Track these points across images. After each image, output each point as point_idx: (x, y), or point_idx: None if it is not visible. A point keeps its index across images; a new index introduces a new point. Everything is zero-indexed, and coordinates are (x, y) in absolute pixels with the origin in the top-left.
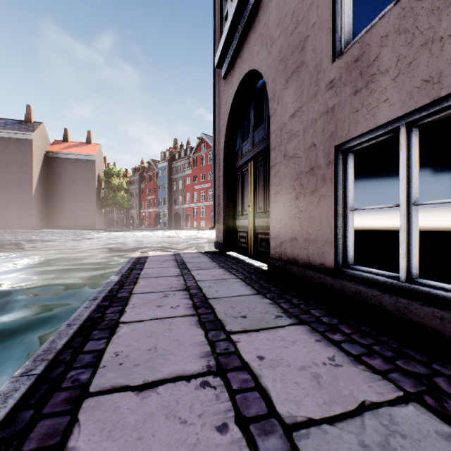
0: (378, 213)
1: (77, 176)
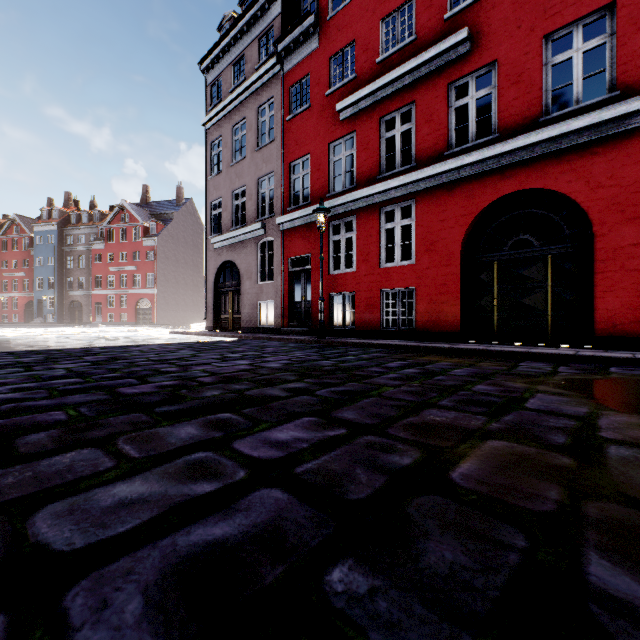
0: None
1: None
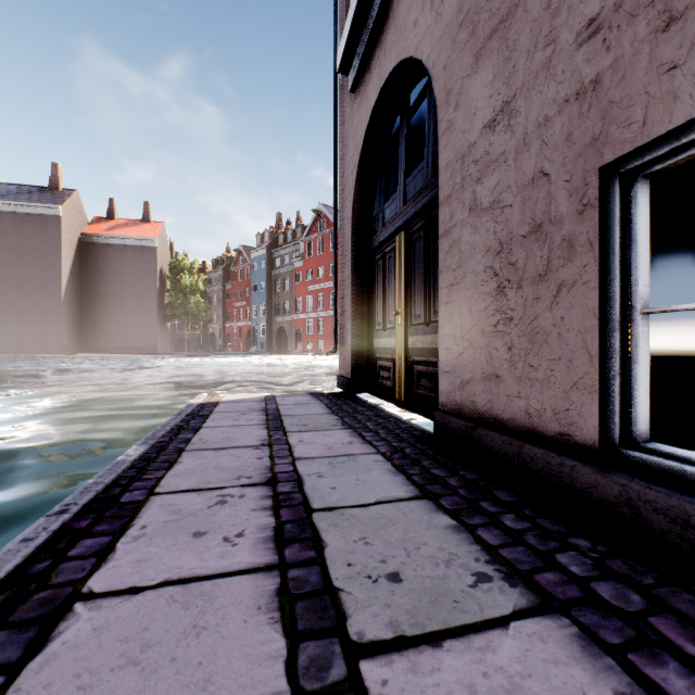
0: None
1: (128, 272)
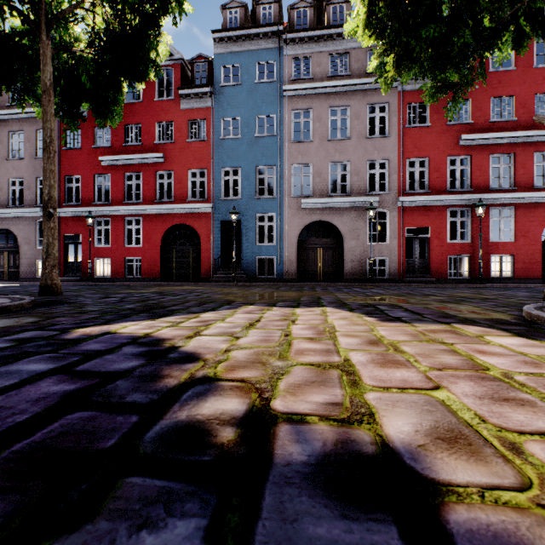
0: None
1: None
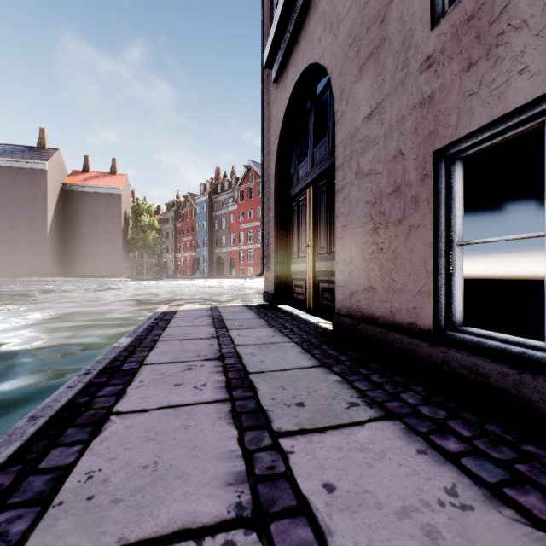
0: (473, 256)
1: (99, 213)
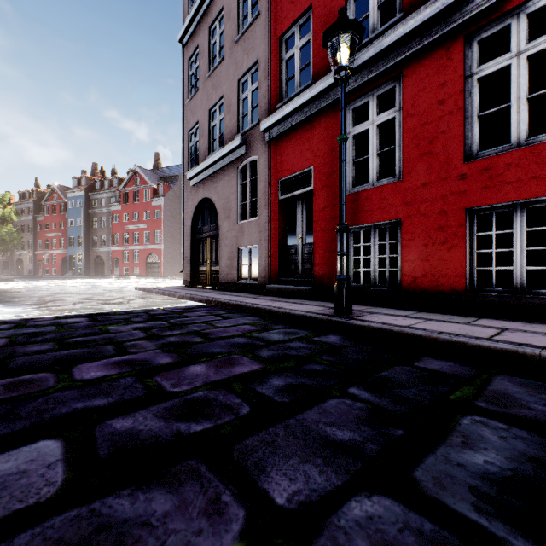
0: None
1: None
